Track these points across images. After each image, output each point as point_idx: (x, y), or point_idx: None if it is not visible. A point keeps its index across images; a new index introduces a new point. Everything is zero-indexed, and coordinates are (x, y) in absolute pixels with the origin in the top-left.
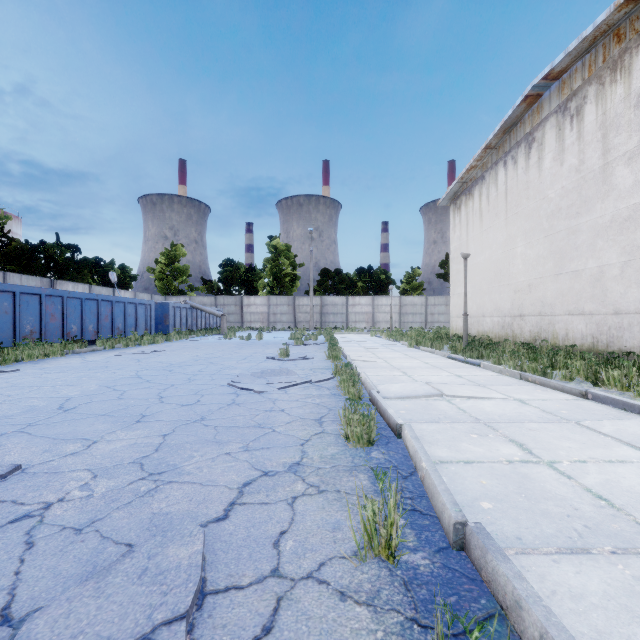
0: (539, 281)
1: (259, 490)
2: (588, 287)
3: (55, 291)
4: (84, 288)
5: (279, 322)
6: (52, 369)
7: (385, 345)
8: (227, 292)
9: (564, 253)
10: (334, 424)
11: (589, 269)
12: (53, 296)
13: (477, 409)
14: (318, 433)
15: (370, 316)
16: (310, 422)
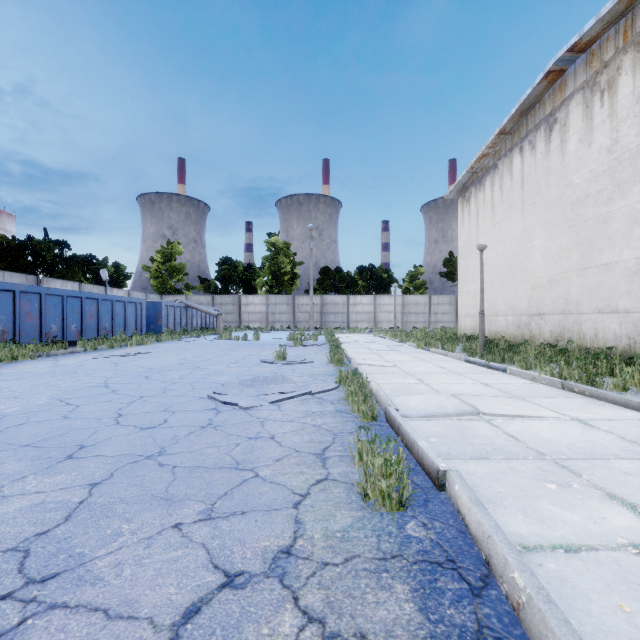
0: (562, 276)
1: (210, 635)
2: (623, 281)
3: (31, 287)
4: (73, 286)
5: (278, 322)
6: (10, 375)
7: (391, 346)
8: (225, 291)
9: (593, 244)
10: (343, 462)
11: (624, 261)
12: (29, 293)
13: (532, 435)
14: (320, 481)
15: (372, 316)
16: (309, 459)
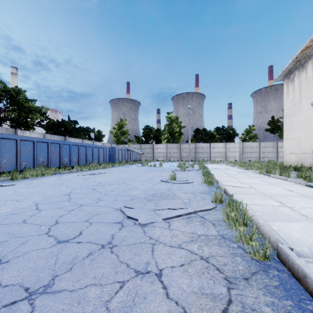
0: None
1: None
2: None
3: (55, 141)
4: (79, 141)
5: (172, 157)
6: (32, 184)
7: (240, 172)
8: (146, 142)
9: None
10: None
11: None
12: (54, 143)
13: None
14: None
15: (223, 154)
16: None
